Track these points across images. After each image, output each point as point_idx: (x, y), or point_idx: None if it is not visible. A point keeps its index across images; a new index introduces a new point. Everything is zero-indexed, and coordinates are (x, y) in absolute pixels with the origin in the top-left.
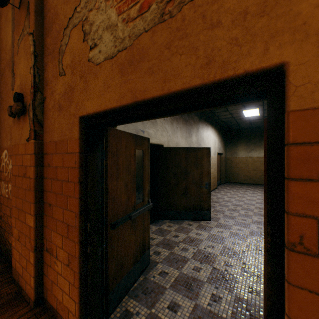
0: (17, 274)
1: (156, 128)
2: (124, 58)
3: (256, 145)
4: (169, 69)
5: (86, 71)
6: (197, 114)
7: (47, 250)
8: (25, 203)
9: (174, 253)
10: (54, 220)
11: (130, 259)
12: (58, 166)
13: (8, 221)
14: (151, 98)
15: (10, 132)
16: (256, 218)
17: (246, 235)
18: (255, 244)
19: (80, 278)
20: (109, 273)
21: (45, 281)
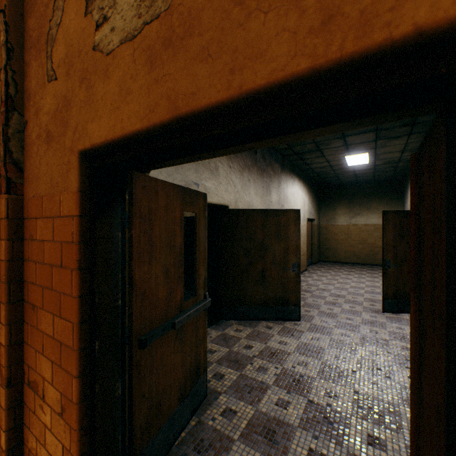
0: None
1: (217, 180)
2: (155, 35)
3: (363, 207)
4: (242, 44)
5: (90, 68)
6: (278, 161)
7: (29, 385)
8: None
9: (246, 376)
10: (40, 332)
11: (173, 394)
12: (45, 240)
13: None
14: (206, 108)
15: None
16: (367, 315)
17: (356, 344)
18: (371, 359)
19: (82, 439)
20: (135, 425)
21: (26, 437)
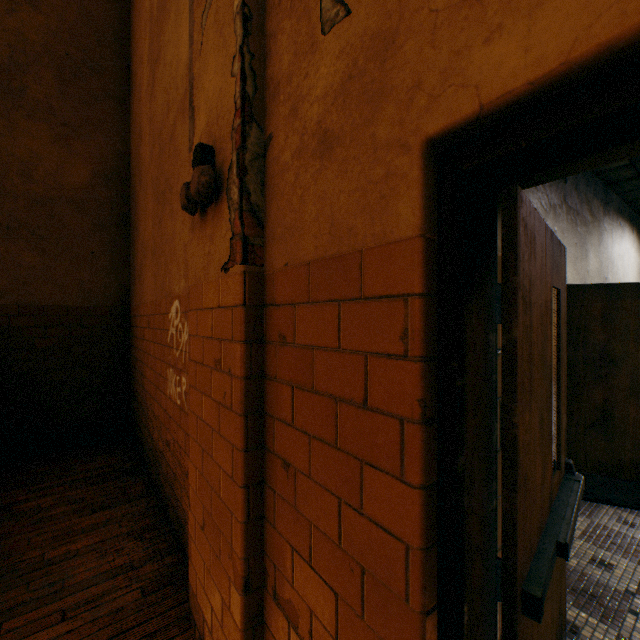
0: (199, 614)
1: None
2: None
3: None
4: None
5: None
6: (598, 195)
7: (276, 599)
8: (218, 441)
9: None
10: (301, 518)
11: None
12: (314, 346)
13: (181, 459)
14: None
15: (184, 260)
16: None
17: None
18: None
19: None
20: None
21: None
